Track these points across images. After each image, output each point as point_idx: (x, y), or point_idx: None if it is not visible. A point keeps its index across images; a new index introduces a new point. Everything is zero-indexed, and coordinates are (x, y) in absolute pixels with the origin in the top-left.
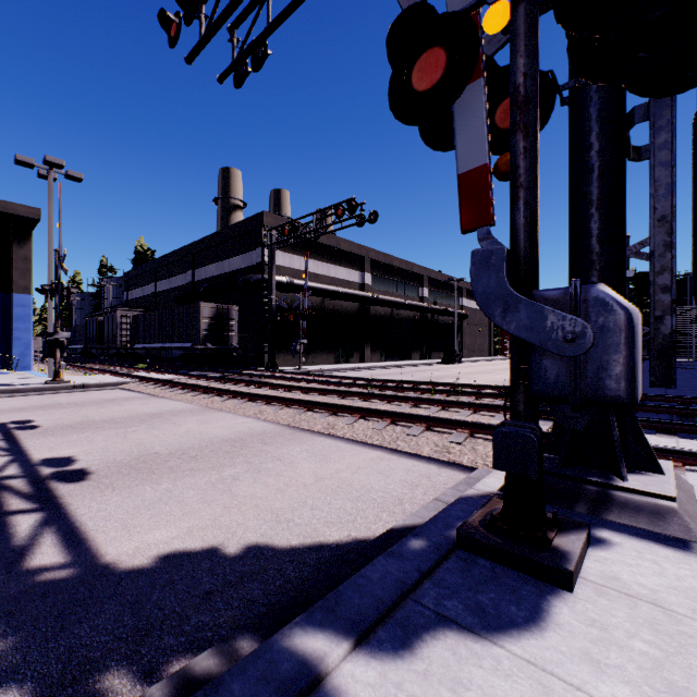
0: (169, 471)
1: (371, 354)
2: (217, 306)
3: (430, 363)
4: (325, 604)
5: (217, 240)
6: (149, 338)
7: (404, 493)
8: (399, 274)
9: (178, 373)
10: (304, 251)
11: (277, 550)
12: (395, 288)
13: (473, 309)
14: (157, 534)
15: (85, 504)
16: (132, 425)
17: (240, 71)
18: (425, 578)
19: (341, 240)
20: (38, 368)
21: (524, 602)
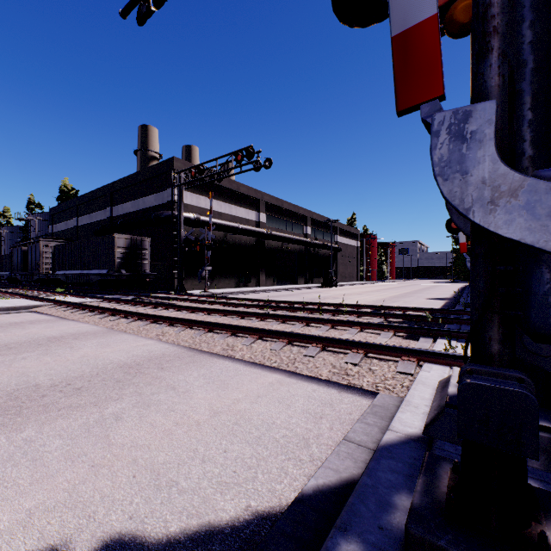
0: (41, 410)
1: (266, 279)
2: (131, 237)
3: (313, 286)
4: None
5: (132, 181)
6: (69, 265)
7: (309, 430)
8: (288, 215)
9: (92, 296)
10: (209, 192)
11: (146, 548)
12: (285, 226)
13: (345, 244)
14: None
15: None
16: (25, 350)
17: (142, 8)
18: None
19: (241, 185)
20: None
21: None
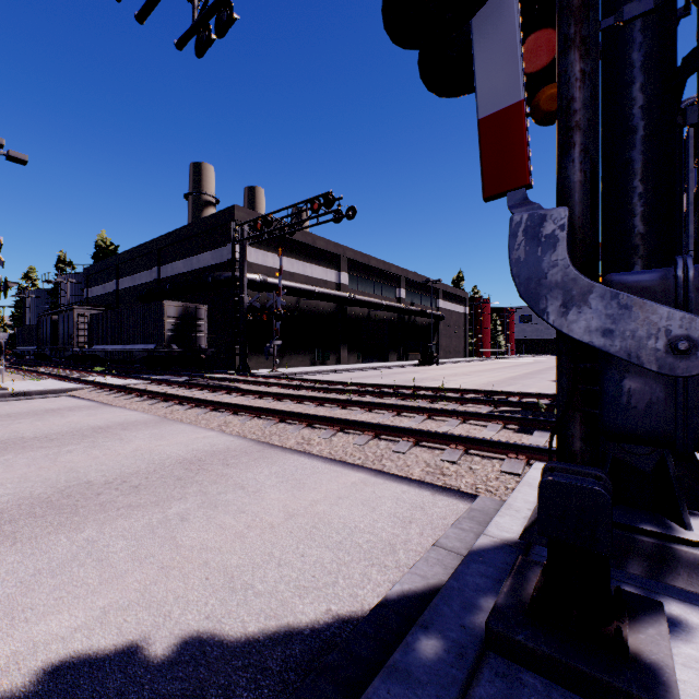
0: (98, 509)
1: (348, 356)
2: (183, 305)
3: (408, 364)
4: None
5: (185, 234)
6: (109, 338)
7: (396, 535)
8: (376, 275)
9: (138, 377)
10: (278, 248)
11: (225, 645)
12: (373, 288)
13: (449, 311)
14: (53, 622)
15: None
16: (69, 443)
17: (202, 37)
18: None
19: (317, 237)
20: None
21: None
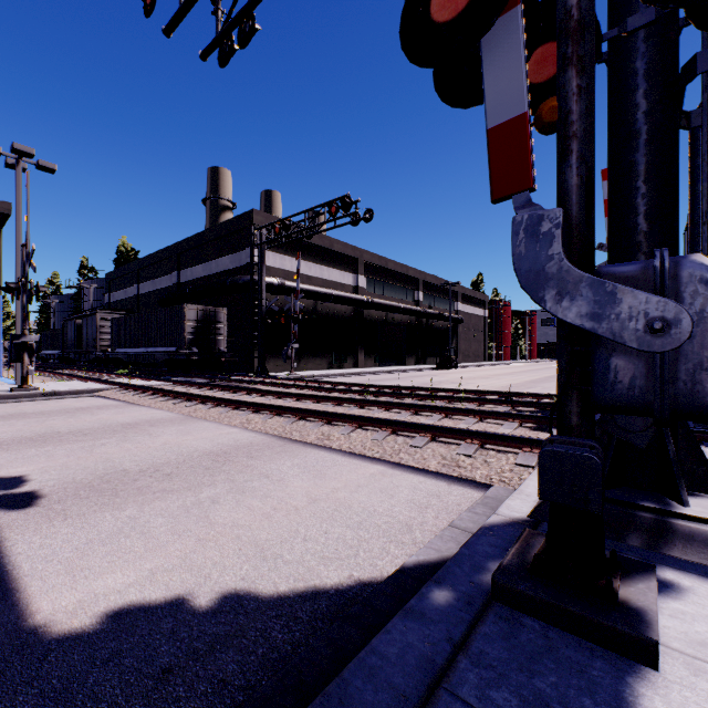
0: (136, 492)
1: (366, 359)
2: (203, 308)
3: (426, 368)
4: (324, 706)
5: (204, 239)
6: (131, 342)
7: (413, 518)
8: (393, 278)
9: (160, 379)
10: (296, 251)
11: (260, 600)
12: (390, 291)
13: (468, 314)
14: (109, 579)
15: (25, 539)
16: (102, 437)
17: (225, 47)
18: (458, 652)
19: (334, 241)
20: (8, 374)
21: (599, 690)
